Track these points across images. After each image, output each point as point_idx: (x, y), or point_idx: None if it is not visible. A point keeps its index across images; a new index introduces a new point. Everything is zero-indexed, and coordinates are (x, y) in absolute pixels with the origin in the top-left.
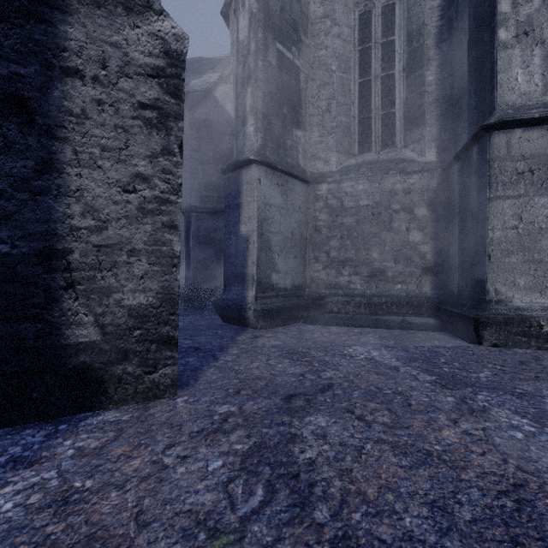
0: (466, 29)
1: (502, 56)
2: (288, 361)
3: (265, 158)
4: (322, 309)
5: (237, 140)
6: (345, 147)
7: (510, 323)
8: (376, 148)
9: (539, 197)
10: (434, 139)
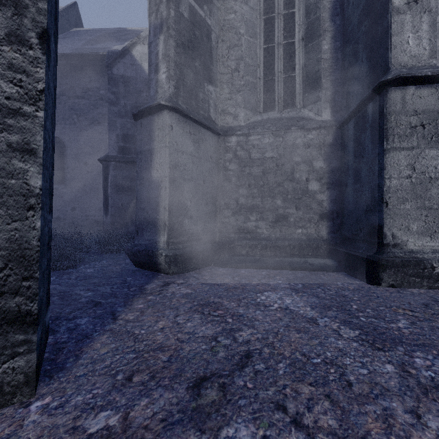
0: (358, 3)
1: (395, 20)
2: (199, 317)
3: (177, 105)
4: (232, 252)
5: (150, 88)
6: (252, 105)
7: (407, 265)
8: (279, 107)
9: (429, 149)
10: (329, 100)
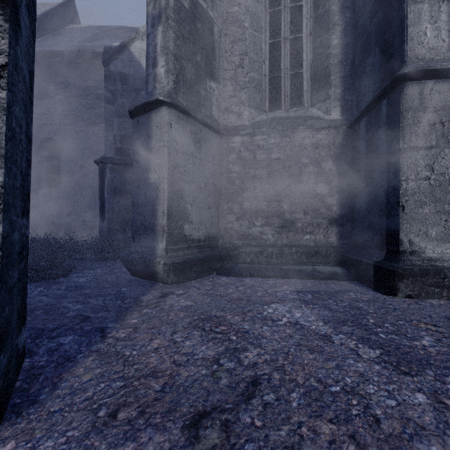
0: None
1: (412, 9)
2: (199, 334)
3: (176, 102)
4: (235, 260)
5: (147, 83)
6: (257, 103)
7: (426, 274)
8: (285, 106)
9: (449, 149)
10: (339, 98)
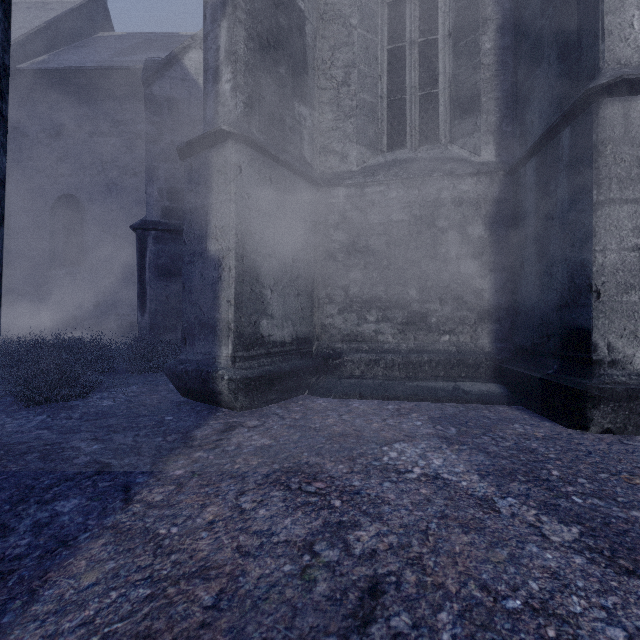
0: None
1: None
2: (281, 497)
3: (248, 134)
4: (338, 372)
5: (205, 107)
6: (370, 139)
7: (637, 397)
8: (412, 143)
9: None
10: (492, 131)
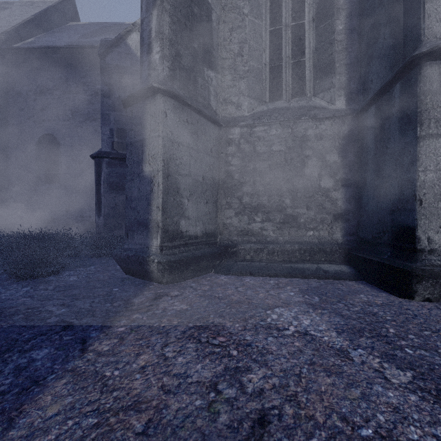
0: None
1: None
2: (194, 348)
3: (171, 89)
4: (234, 257)
5: (142, 71)
6: (257, 93)
7: None
8: (286, 96)
9: None
10: (343, 87)
